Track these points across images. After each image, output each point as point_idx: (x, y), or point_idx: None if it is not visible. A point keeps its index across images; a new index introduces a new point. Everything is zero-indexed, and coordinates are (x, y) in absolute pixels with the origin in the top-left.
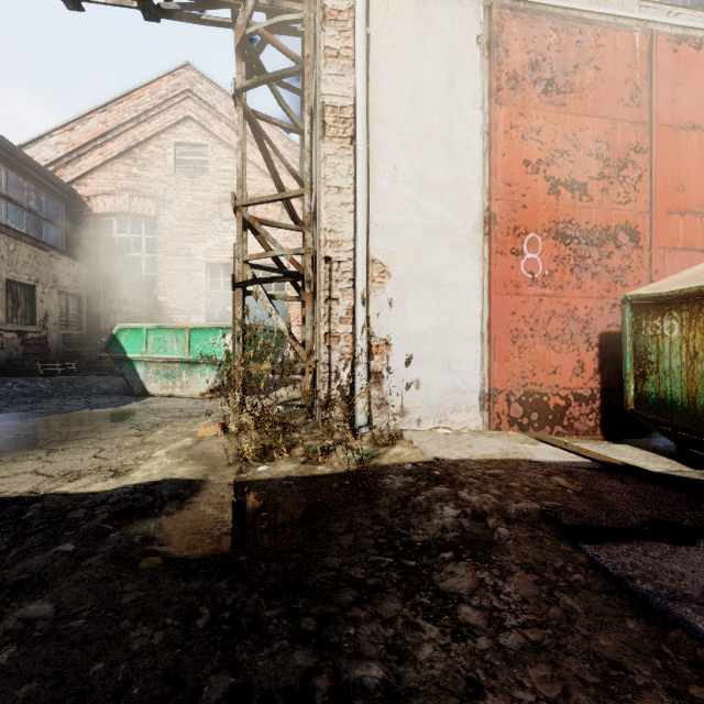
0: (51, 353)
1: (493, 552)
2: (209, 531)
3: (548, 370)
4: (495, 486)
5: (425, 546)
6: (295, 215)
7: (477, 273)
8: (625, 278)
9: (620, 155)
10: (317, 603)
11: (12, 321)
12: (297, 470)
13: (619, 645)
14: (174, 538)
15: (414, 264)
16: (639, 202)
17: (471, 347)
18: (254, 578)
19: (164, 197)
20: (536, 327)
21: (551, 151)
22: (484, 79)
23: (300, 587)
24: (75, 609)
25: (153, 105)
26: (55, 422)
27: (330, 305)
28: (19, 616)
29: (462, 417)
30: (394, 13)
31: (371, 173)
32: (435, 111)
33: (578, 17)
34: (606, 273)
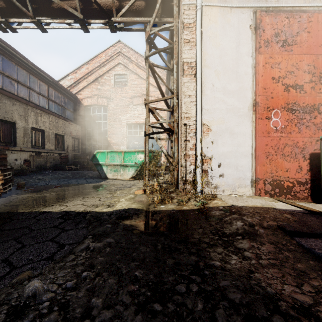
0: (69, 161)
1: (257, 237)
2: (150, 225)
3: (283, 170)
4: (258, 216)
5: (230, 234)
6: (168, 104)
7: (250, 128)
8: None
9: (321, 71)
10: (194, 246)
11: (57, 149)
12: (175, 207)
13: (305, 267)
14: (139, 226)
15: (221, 125)
16: None
17: (247, 159)
18: (171, 238)
19: (110, 97)
20: (277, 151)
21: (285, 72)
22: (253, 43)
23: (187, 242)
24: (120, 241)
25: (106, 59)
26: (79, 188)
27: (186, 143)
28: (105, 241)
29: (243, 190)
30: (212, 21)
31: (203, 88)
32: (230, 60)
33: (298, 10)
34: (313, 125)
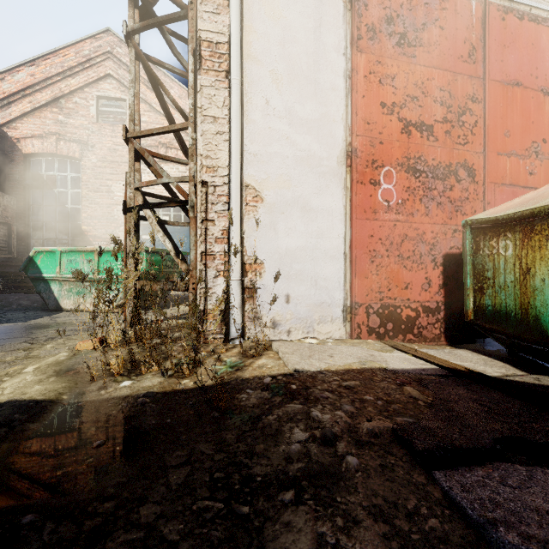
0: None
1: (339, 490)
2: (20, 471)
3: (401, 285)
4: (349, 401)
5: (265, 481)
6: (187, 151)
7: (341, 200)
8: (464, 208)
9: (460, 103)
10: None
11: None
12: (161, 384)
13: None
14: None
15: (284, 190)
16: (475, 144)
17: (335, 265)
18: None
19: (87, 141)
20: (391, 248)
21: (404, 96)
22: (347, 29)
23: None
24: None
25: (77, 62)
26: None
27: (206, 225)
28: None
29: (327, 328)
30: None
31: (245, 105)
32: (303, 54)
33: None
34: (449, 203)
